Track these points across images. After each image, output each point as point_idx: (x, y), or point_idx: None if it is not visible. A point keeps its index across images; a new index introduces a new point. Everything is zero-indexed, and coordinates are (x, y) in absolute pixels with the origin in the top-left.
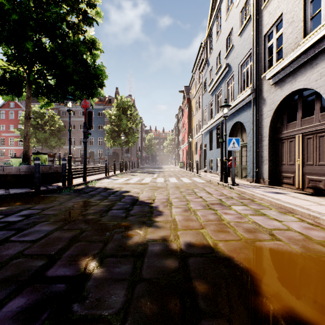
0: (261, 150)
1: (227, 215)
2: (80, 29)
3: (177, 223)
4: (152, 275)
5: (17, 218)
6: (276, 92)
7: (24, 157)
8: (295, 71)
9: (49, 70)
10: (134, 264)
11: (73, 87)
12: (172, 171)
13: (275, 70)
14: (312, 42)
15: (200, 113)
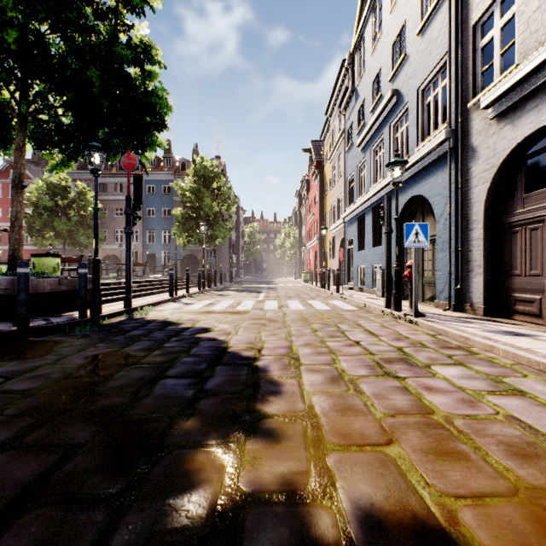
0: (466, 247)
1: (434, 394)
2: (121, 22)
3: (320, 423)
4: None
5: None
6: (501, 132)
7: (11, 262)
8: None
9: (57, 94)
10: None
11: (107, 131)
12: (291, 288)
13: (502, 88)
14: None
15: (341, 186)
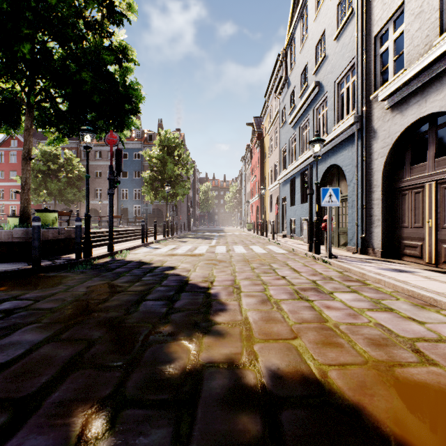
0: (369, 205)
1: (331, 311)
2: (105, 30)
3: (251, 327)
4: None
5: None
6: (394, 119)
7: (22, 216)
8: (425, 87)
9: (58, 88)
10: (176, 426)
11: (94, 115)
12: (237, 235)
13: (393, 87)
14: None
15: (277, 154)
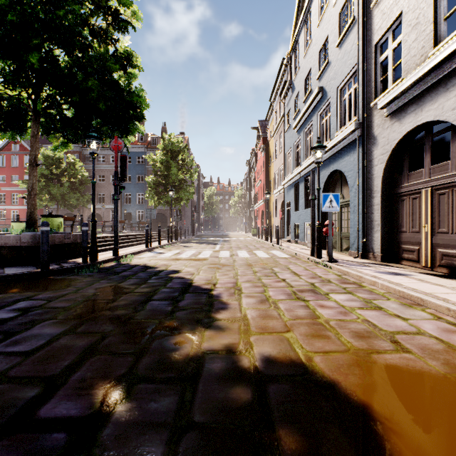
0: (370, 210)
1: (324, 309)
2: (109, 37)
3: (249, 323)
4: (210, 416)
5: (8, 314)
6: (393, 126)
7: (28, 221)
8: (421, 96)
9: (64, 96)
10: (181, 395)
11: (99, 121)
12: (241, 240)
13: (391, 95)
14: (448, 52)
15: (282, 158)
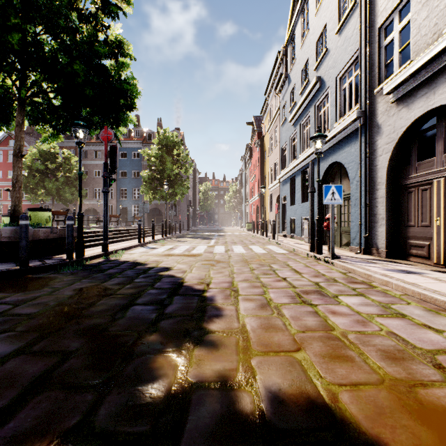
0: (373, 203)
1: (337, 317)
2: (100, 23)
3: (249, 336)
4: None
5: None
6: (399, 113)
7: (13, 215)
8: (433, 78)
9: (49, 82)
10: None
11: (89, 110)
12: (236, 235)
13: (399, 79)
14: None
15: (277, 153)
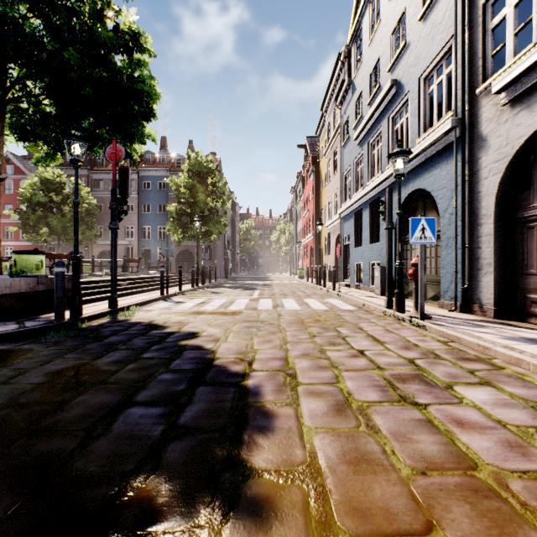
0: (474, 244)
1: (469, 433)
2: (108, 6)
3: (327, 486)
4: None
5: None
6: (516, 118)
7: None
8: None
9: (35, 79)
10: None
11: (93, 121)
12: (286, 284)
13: (518, 69)
14: None
15: (337, 181)
